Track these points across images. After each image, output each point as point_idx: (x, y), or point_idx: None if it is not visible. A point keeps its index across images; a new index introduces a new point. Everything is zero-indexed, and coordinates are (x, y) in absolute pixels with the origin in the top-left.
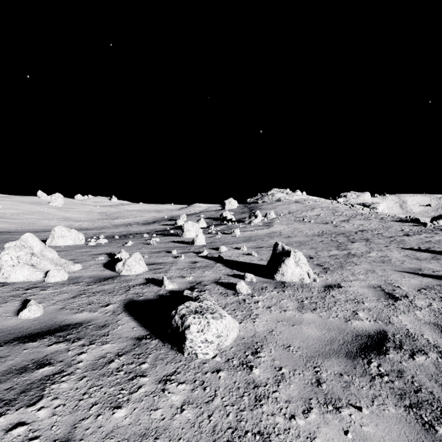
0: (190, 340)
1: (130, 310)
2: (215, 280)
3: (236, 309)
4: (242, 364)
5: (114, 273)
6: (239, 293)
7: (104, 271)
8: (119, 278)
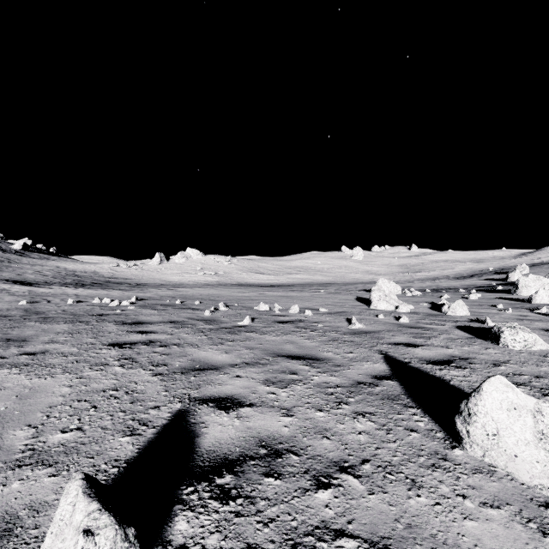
0: (503, 338)
1: (461, 329)
2: (545, 328)
3: None
4: (540, 355)
5: (440, 313)
6: None
7: (432, 311)
8: (446, 316)
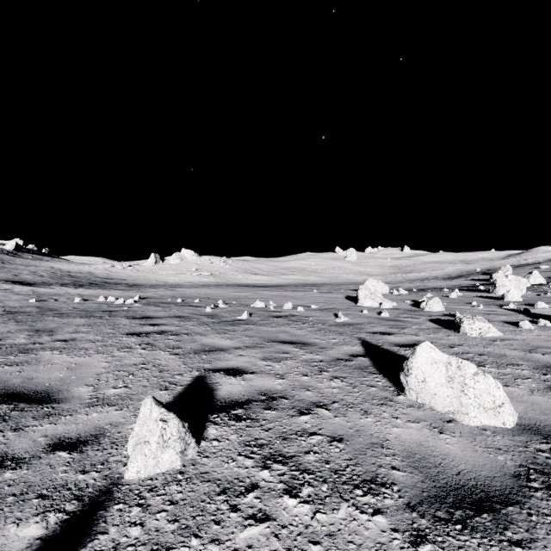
0: (463, 327)
1: (433, 321)
2: (505, 321)
3: (508, 331)
4: (490, 340)
5: (419, 309)
6: (520, 328)
7: (412, 307)
8: (424, 311)
